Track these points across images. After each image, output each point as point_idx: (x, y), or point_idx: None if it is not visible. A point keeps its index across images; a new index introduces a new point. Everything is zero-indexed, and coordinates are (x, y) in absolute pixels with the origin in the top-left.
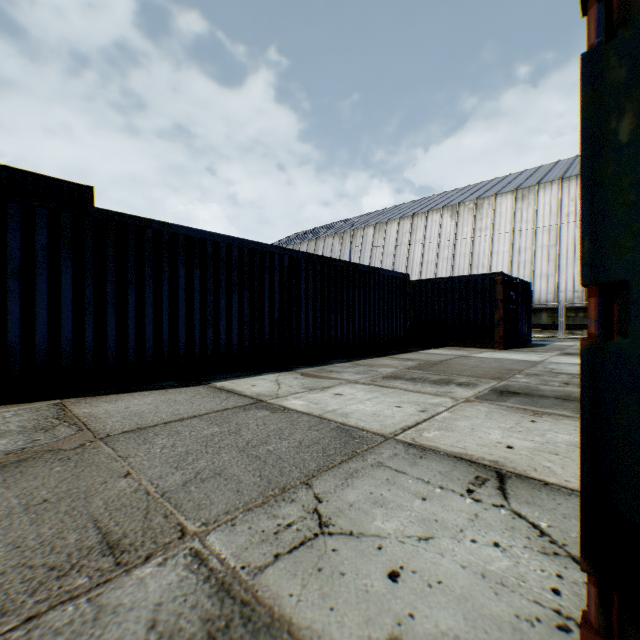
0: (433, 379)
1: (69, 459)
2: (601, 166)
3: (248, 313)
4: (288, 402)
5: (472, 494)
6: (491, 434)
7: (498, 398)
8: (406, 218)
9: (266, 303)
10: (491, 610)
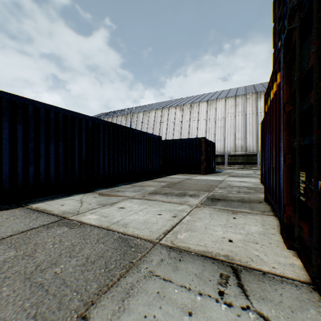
0: (176, 193)
1: None
2: None
3: (62, 156)
4: (85, 217)
5: (224, 297)
6: (217, 231)
7: (212, 203)
8: (159, 109)
9: (76, 149)
10: None
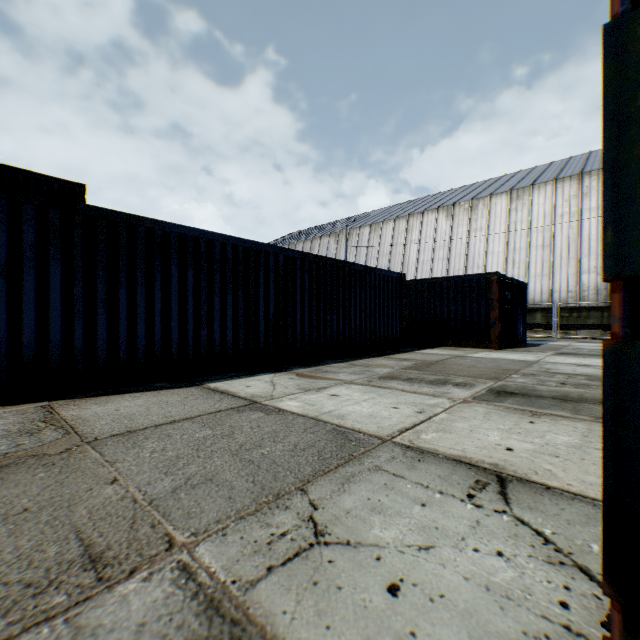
0: (430, 379)
1: (54, 465)
2: (626, 148)
3: (243, 313)
4: (283, 403)
5: (473, 499)
6: (490, 436)
7: (495, 398)
8: (402, 218)
9: (261, 303)
10: (497, 627)
